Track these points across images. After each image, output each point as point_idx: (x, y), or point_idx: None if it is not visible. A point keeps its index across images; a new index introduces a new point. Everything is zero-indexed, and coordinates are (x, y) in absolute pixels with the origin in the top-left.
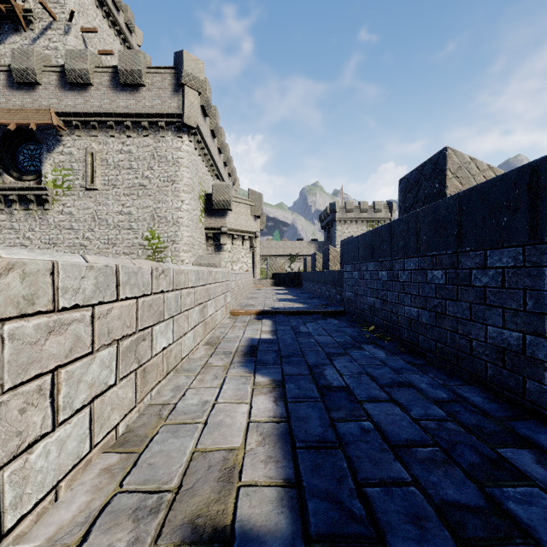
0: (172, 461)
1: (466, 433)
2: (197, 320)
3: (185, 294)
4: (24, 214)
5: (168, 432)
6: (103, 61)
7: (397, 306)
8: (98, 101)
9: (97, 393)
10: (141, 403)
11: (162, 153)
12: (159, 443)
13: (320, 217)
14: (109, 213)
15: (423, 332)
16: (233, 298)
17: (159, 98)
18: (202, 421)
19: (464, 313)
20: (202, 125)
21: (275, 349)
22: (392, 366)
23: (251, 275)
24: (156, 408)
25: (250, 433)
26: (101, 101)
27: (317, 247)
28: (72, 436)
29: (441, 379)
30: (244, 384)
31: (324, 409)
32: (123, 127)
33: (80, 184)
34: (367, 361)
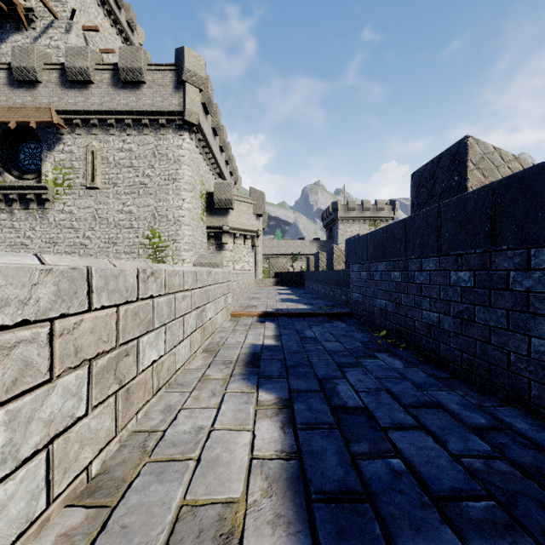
0: (152, 520)
1: (521, 477)
2: (194, 325)
3: (180, 298)
4: (24, 213)
5: (152, 473)
6: (105, 59)
7: (413, 310)
8: (99, 98)
9: (59, 431)
10: (123, 431)
11: (163, 151)
12: (139, 490)
13: (322, 216)
14: (110, 212)
15: (445, 341)
16: (235, 299)
17: (160, 96)
18: (195, 455)
19: (499, 321)
20: (204, 122)
21: (280, 357)
22: (413, 379)
23: (253, 275)
24: (142, 436)
25: (253, 475)
26: (101, 98)
27: (319, 246)
28: (17, 495)
29: (472, 396)
30: (245, 403)
31: (341, 439)
32: (124, 125)
33: (81, 182)
34: (383, 372)
